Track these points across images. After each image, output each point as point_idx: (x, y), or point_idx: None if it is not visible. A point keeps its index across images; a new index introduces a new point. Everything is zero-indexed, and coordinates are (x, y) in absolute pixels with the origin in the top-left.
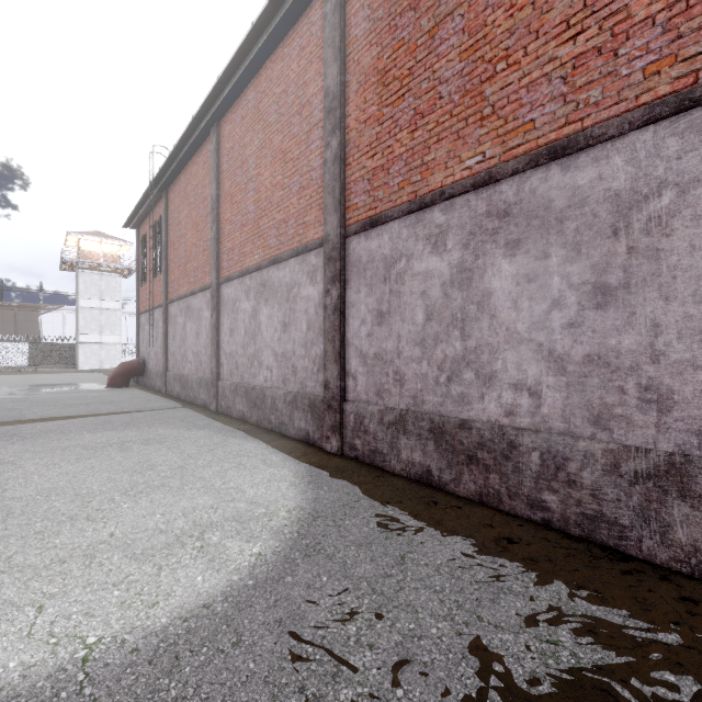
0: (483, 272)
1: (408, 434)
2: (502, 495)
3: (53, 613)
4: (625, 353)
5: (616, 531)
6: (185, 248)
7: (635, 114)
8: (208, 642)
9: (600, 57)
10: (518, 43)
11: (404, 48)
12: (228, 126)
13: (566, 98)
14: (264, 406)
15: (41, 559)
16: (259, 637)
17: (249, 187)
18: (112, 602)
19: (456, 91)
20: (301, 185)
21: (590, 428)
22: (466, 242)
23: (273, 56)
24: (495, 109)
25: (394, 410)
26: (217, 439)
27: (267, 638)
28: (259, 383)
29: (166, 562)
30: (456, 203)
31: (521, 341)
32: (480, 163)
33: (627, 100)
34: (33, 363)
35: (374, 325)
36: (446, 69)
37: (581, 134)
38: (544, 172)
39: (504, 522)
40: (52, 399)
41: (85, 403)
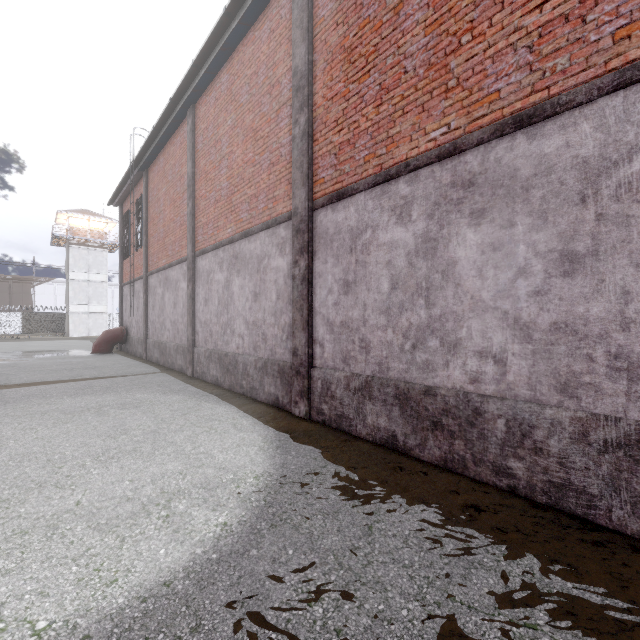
0: (447, 241)
1: (374, 400)
2: (467, 461)
3: (5, 593)
4: (594, 321)
5: (585, 500)
6: (164, 223)
7: (604, 80)
8: (166, 627)
9: (567, 24)
10: (483, 14)
11: (369, 26)
12: (203, 108)
13: (532, 66)
14: (236, 371)
15: (2, 530)
16: (220, 621)
17: (222, 164)
18: (69, 580)
19: (421, 65)
20: (270, 162)
21: (557, 396)
22: (431, 213)
23: (245, 40)
24: (459, 80)
25: (360, 377)
26: (191, 403)
27: (228, 622)
28: (231, 350)
29: (129, 533)
30: (421, 174)
31: (486, 309)
32: (445, 135)
33: (596, 66)
34: (26, 331)
35: (341, 294)
36: (411, 44)
37: (548, 102)
38: (510, 141)
39: (469, 489)
40: (38, 365)
41: (69, 368)
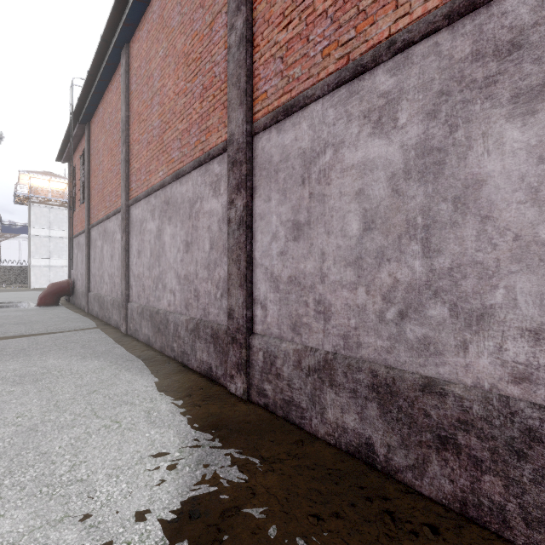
0: (465, 150)
1: (337, 388)
2: (510, 515)
3: None
4: None
5: None
6: (103, 174)
7: None
8: None
9: None
10: None
11: None
12: (136, 45)
13: None
14: (167, 332)
15: None
16: None
17: (154, 101)
18: None
19: None
20: (203, 86)
21: None
22: (433, 109)
23: None
24: None
25: (316, 352)
26: (107, 373)
27: None
28: (163, 307)
29: None
30: (415, 53)
31: None
32: None
33: None
34: None
35: (289, 240)
36: None
37: None
38: None
39: None
40: None
41: None
